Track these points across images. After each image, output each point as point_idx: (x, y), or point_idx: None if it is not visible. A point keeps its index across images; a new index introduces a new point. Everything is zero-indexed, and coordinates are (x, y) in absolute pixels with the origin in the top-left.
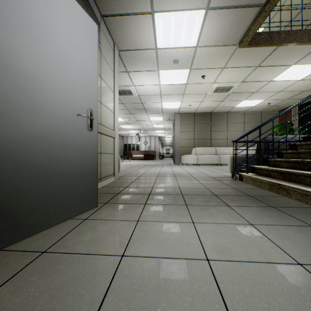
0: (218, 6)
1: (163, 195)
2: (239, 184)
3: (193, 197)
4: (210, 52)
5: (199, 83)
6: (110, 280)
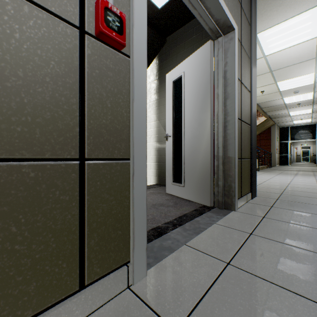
0: (280, 105)
1: (306, 171)
2: (264, 170)
3: (295, 170)
4: (271, 99)
5: (260, 86)
6: (312, 169)
